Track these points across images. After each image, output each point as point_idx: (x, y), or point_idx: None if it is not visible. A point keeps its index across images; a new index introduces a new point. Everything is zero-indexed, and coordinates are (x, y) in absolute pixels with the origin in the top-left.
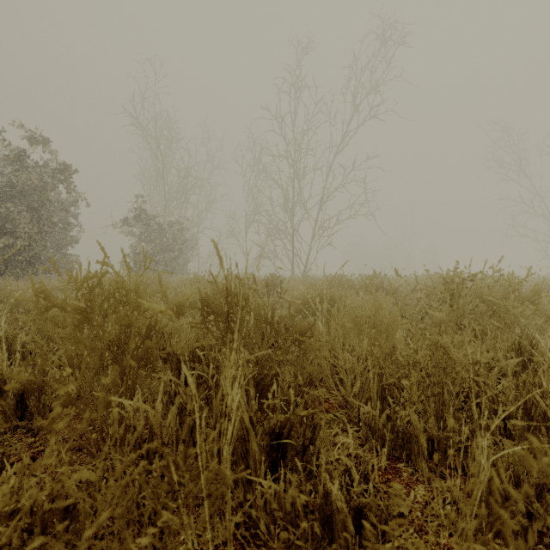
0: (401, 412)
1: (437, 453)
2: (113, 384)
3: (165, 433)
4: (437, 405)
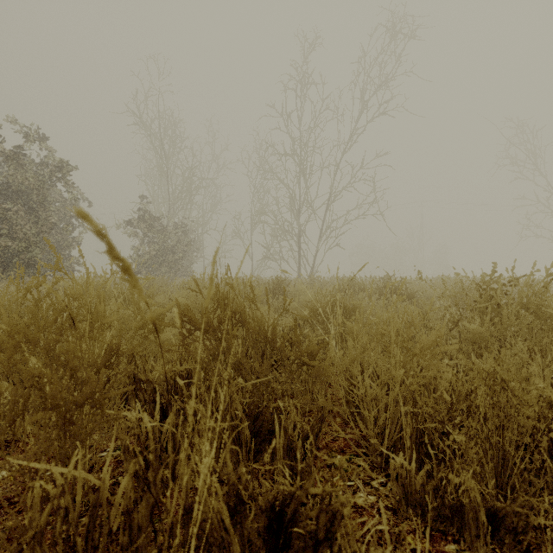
0: (455, 479)
1: (502, 532)
2: (45, 438)
3: (113, 515)
4: (496, 458)
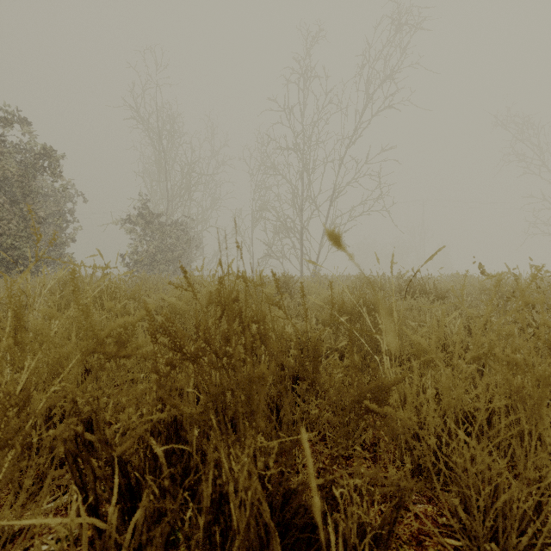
0: None
1: None
2: None
3: None
4: None
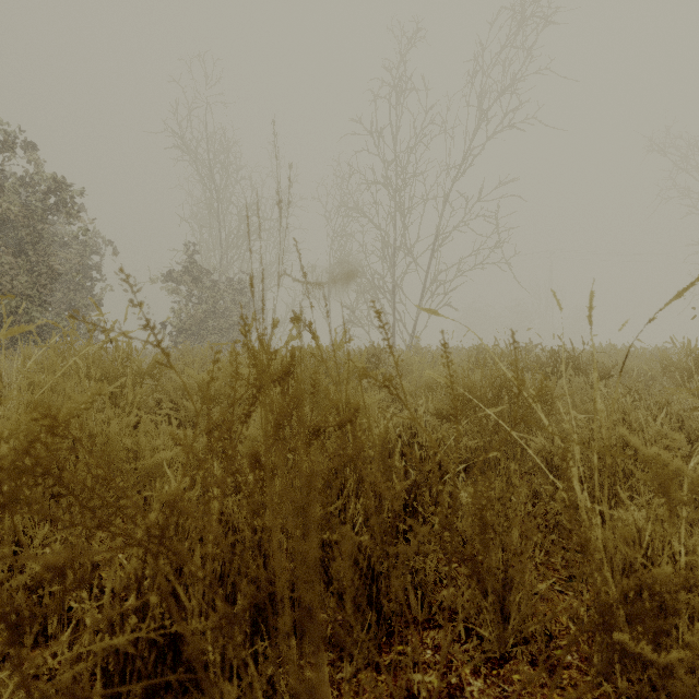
0: None
1: None
2: None
3: None
4: None
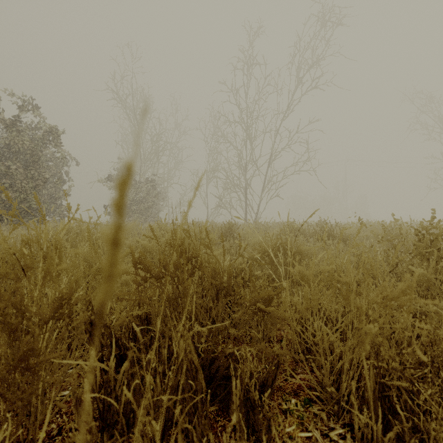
0: None
1: None
2: None
3: None
4: None
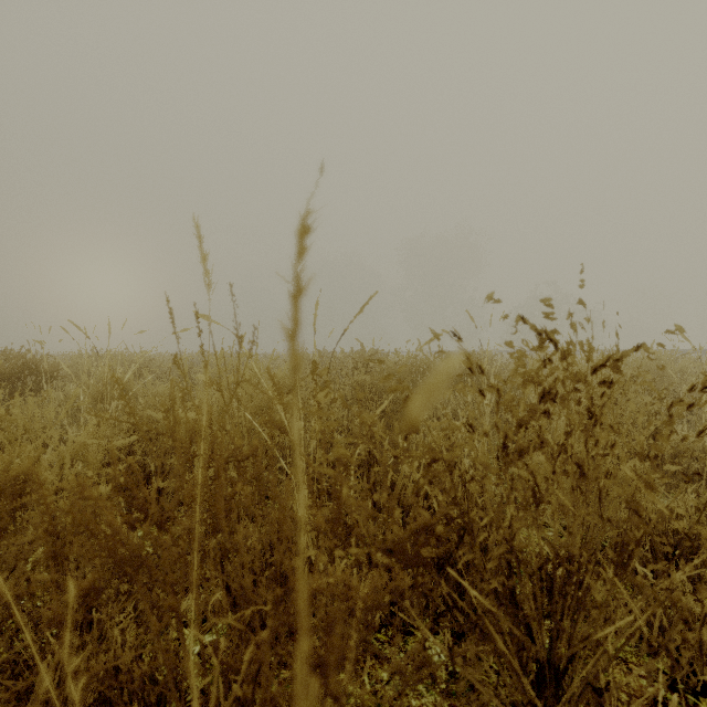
0: None
1: None
2: None
3: None
4: None
